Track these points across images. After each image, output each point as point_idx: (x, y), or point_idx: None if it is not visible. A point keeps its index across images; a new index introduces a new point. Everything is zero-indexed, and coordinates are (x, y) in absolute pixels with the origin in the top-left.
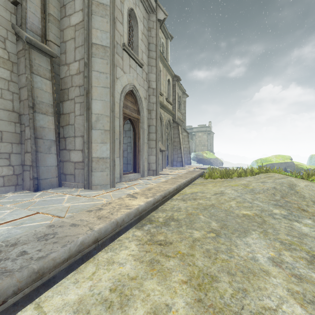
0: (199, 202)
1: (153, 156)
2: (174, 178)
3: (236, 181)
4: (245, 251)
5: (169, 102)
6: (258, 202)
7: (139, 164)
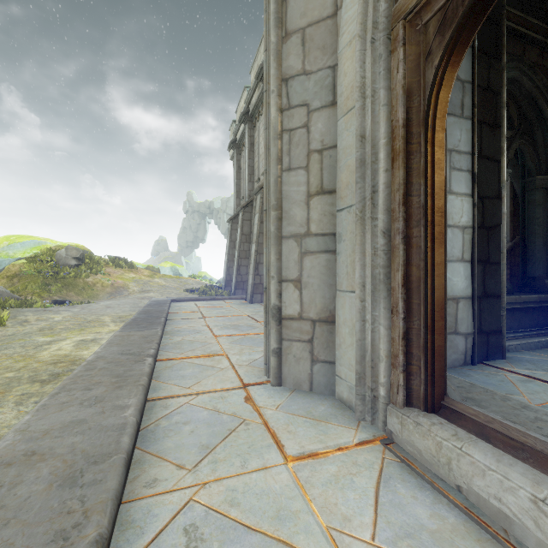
0: None
1: None
2: None
3: None
4: None
5: None
6: None
7: None
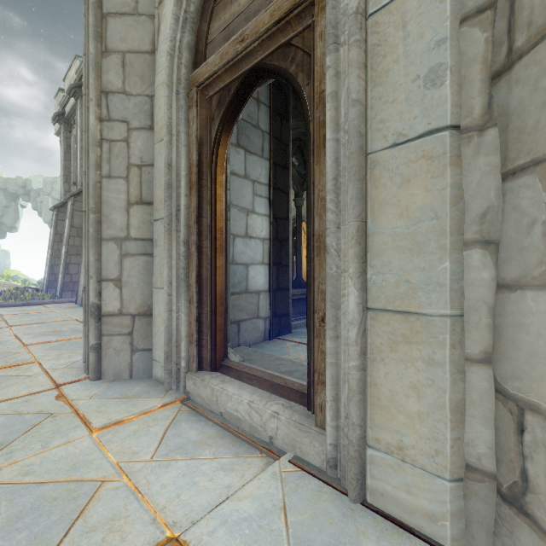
0: None
1: None
2: None
3: None
4: None
5: None
6: None
7: (318, 350)
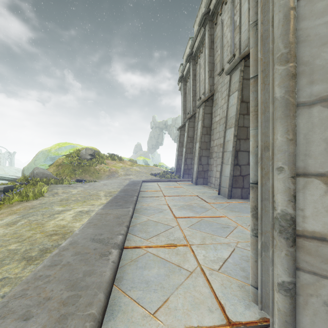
0: None
1: None
2: None
3: None
4: None
5: None
6: None
7: None
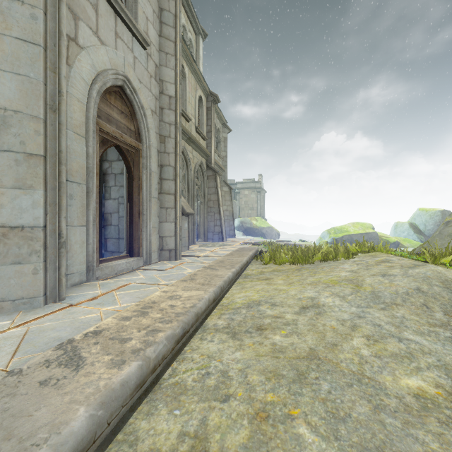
0: (274, 340)
1: (169, 223)
2: (210, 268)
3: (328, 272)
4: None
5: (201, 135)
6: (414, 335)
7: (140, 239)
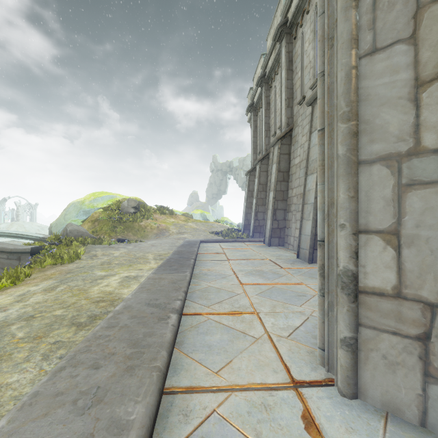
0: None
1: None
2: None
3: None
4: (21, 311)
5: None
6: None
7: None
